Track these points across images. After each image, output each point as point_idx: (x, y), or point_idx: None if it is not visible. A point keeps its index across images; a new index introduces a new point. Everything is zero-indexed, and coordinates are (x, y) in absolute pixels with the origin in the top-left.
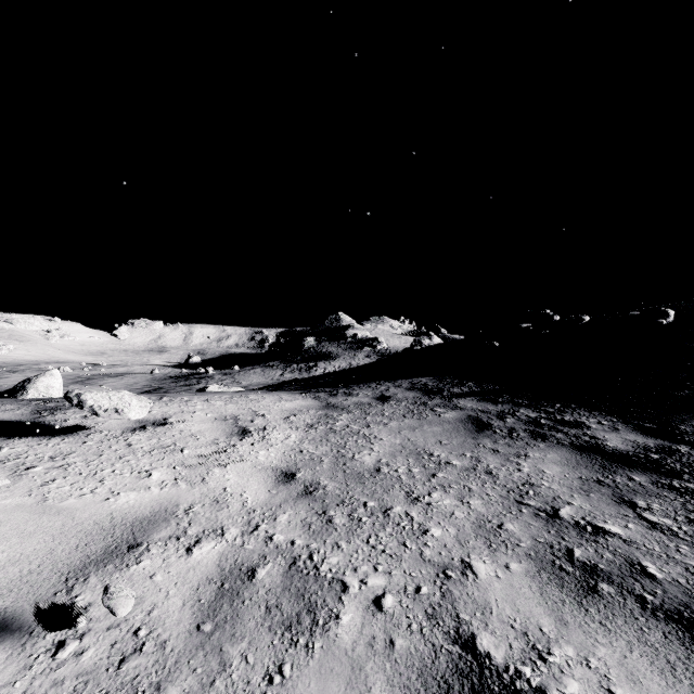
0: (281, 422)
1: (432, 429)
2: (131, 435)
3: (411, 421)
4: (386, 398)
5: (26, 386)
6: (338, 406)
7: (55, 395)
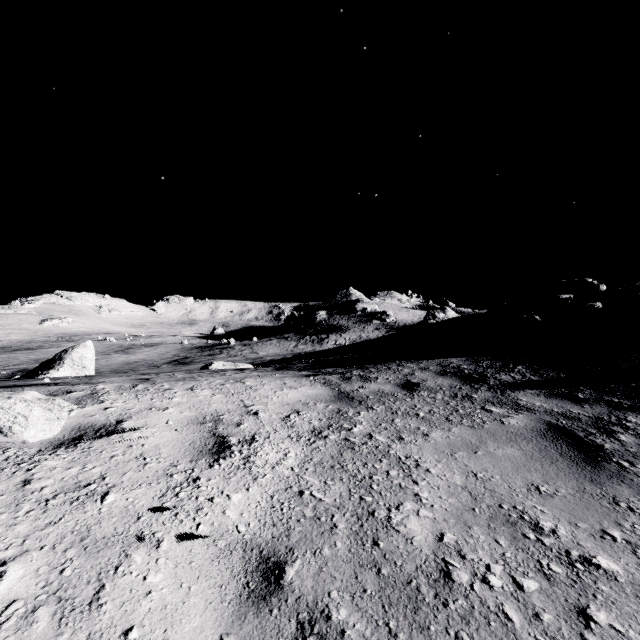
0: (278, 425)
1: (504, 453)
2: (46, 458)
3: (462, 430)
4: (413, 386)
5: (63, 356)
6: (354, 396)
7: (88, 365)
